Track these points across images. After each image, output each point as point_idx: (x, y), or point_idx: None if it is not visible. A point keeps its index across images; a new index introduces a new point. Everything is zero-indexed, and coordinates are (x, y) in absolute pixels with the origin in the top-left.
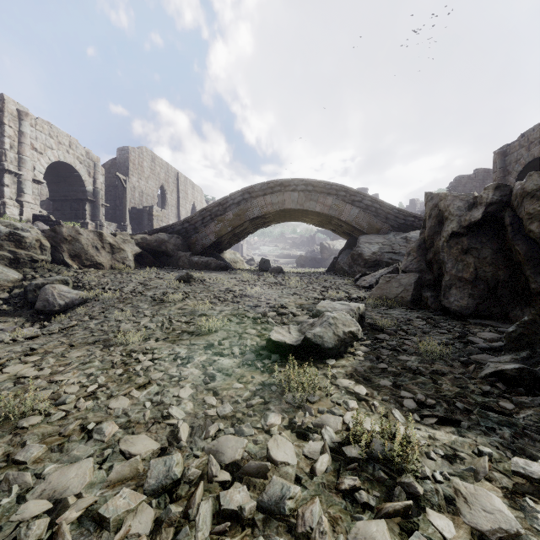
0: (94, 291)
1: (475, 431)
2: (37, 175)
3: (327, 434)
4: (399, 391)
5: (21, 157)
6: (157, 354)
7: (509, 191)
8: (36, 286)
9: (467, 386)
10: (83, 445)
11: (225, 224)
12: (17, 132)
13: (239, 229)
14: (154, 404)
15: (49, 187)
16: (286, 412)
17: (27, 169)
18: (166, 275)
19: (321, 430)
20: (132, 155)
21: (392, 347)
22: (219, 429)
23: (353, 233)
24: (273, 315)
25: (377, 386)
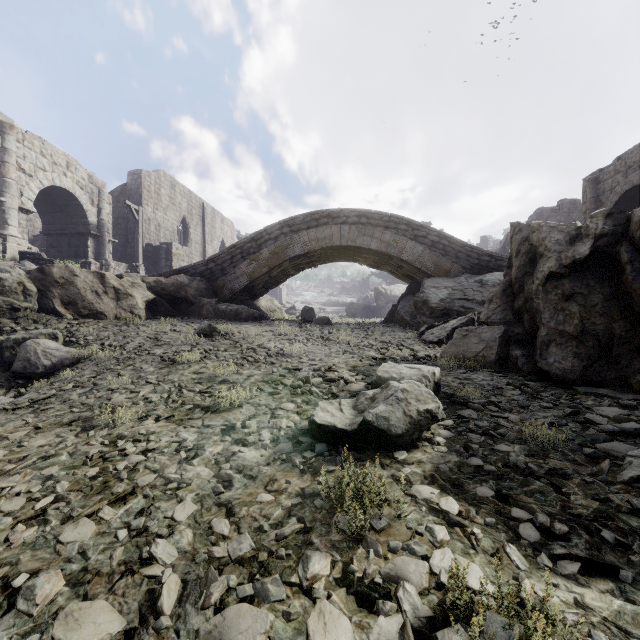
0: (90, 348)
1: None
2: (25, 203)
3: (408, 601)
4: (507, 506)
5: (4, 180)
6: (153, 442)
7: (625, 219)
8: (15, 342)
9: (607, 496)
10: None
11: (260, 264)
12: None
13: (276, 270)
14: (133, 533)
15: (42, 218)
16: (338, 549)
17: (12, 194)
18: (185, 327)
19: (396, 592)
20: (147, 180)
21: (484, 429)
22: (229, 587)
23: (416, 275)
24: (318, 382)
25: (473, 497)
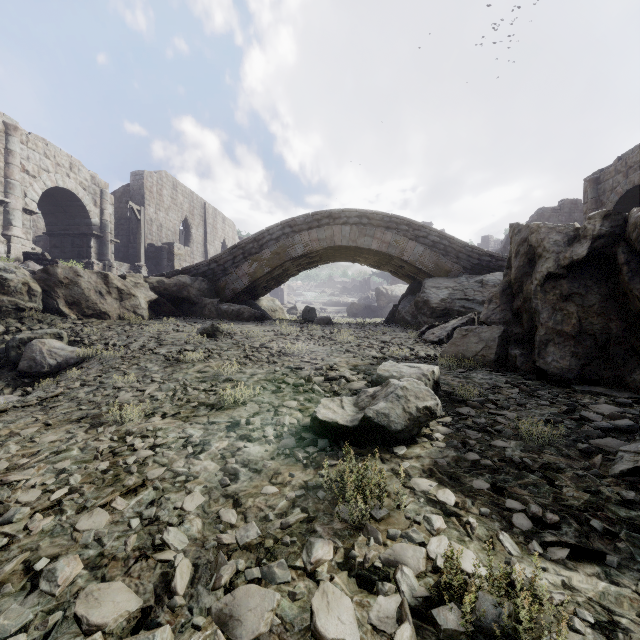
0: (94, 347)
1: (631, 573)
2: (29, 204)
3: (406, 583)
4: (502, 498)
5: (8, 181)
6: (161, 438)
7: (622, 220)
8: (21, 341)
9: (598, 489)
10: (16, 605)
11: (261, 265)
12: (3, 149)
13: (278, 270)
14: (145, 522)
15: (45, 219)
16: (340, 536)
17: (16, 196)
18: (187, 327)
19: (395, 575)
20: (149, 181)
21: (481, 426)
22: (238, 570)
23: (417, 275)
24: (320, 381)
25: (469, 489)
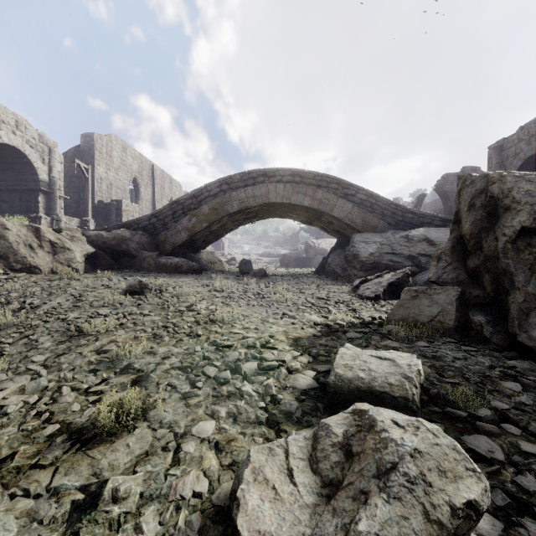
0: (8, 307)
1: None
2: None
3: None
4: None
5: None
6: None
7: None
8: None
9: None
10: None
11: (200, 220)
12: None
13: (216, 225)
14: None
15: None
16: None
17: None
18: (120, 281)
19: None
20: (99, 143)
21: None
22: None
23: (345, 231)
24: (253, 370)
25: None
